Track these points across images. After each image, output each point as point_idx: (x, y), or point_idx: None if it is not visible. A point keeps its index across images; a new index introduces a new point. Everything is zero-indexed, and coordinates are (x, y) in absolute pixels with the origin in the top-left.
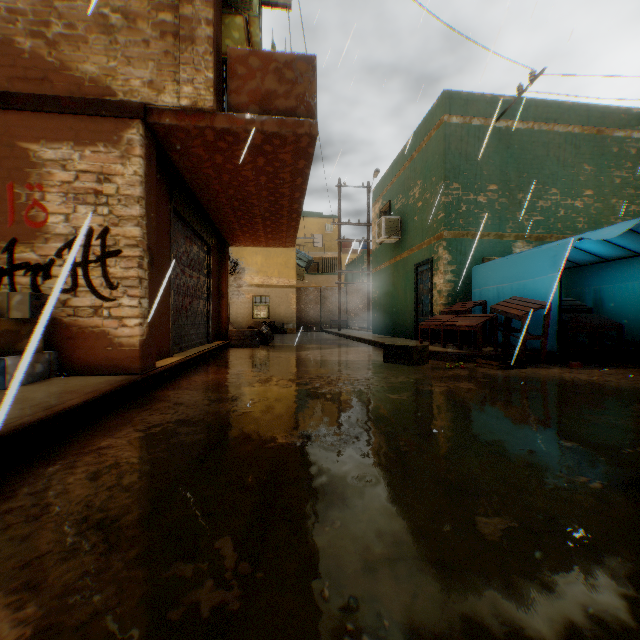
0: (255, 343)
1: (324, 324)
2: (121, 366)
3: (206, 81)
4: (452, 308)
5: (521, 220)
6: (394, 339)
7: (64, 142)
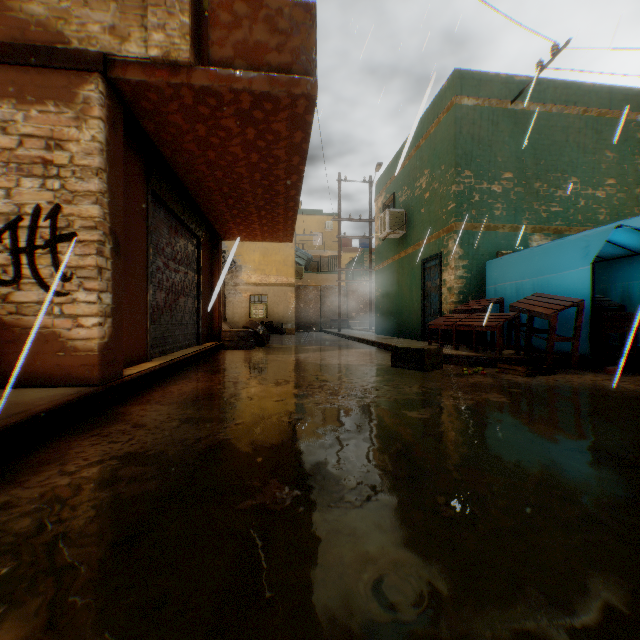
0: (250, 344)
1: (324, 324)
2: (76, 375)
3: (181, 27)
4: (464, 306)
5: (538, 211)
6: (399, 340)
7: (5, 100)
